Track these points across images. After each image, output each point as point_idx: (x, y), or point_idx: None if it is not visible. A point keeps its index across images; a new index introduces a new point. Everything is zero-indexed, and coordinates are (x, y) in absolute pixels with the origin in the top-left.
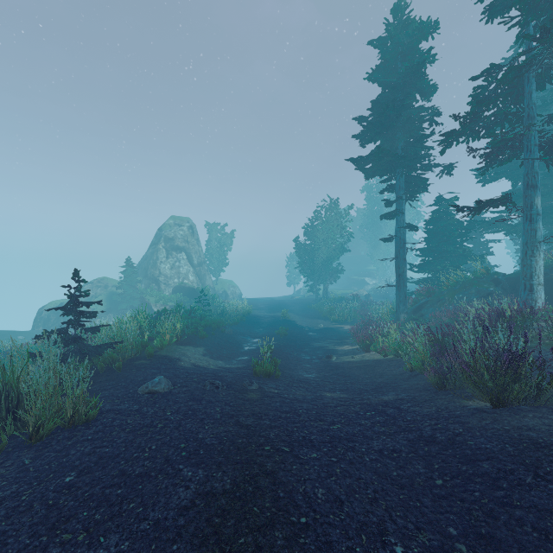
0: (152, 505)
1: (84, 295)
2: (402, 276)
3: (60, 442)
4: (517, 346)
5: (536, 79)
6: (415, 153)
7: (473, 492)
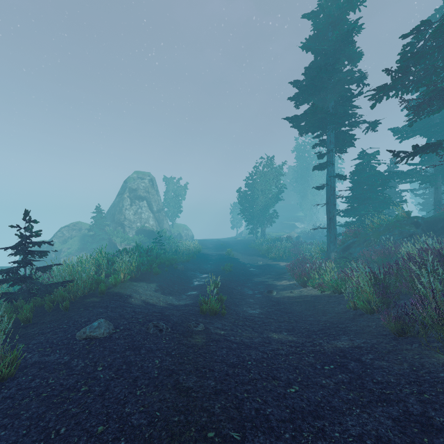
0: None
1: (35, 235)
2: (332, 220)
3: None
4: None
5: None
6: (344, 111)
7: None
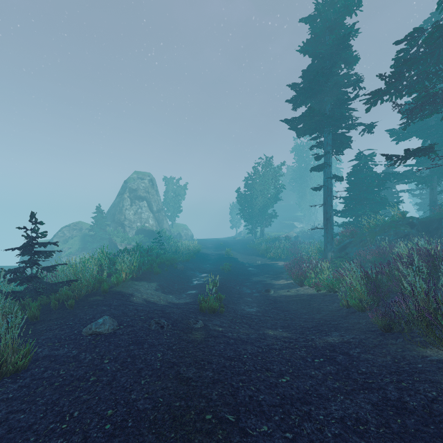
0: None
1: (40, 236)
2: (329, 220)
3: None
4: None
5: None
6: (340, 114)
7: None
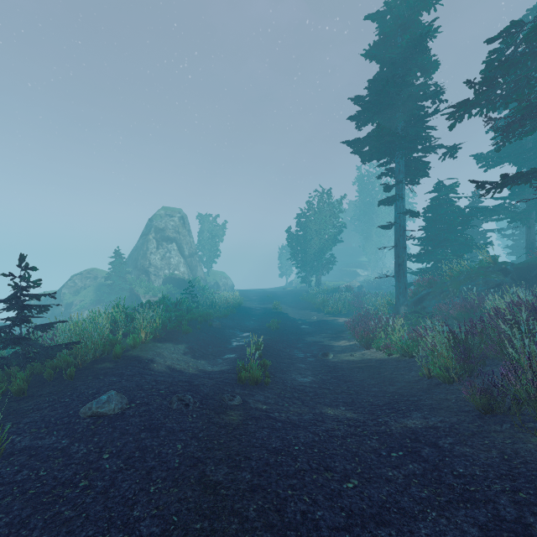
0: None
1: (33, 286)
2: (402, 266)
3: None
4: None
5: None
6: (416, 134)
7: None
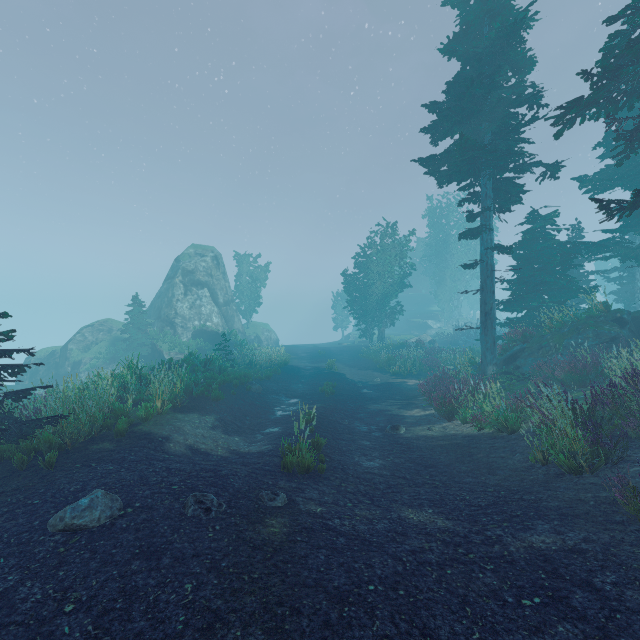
0: None
1: (2, 339)
2: (489, 315)
3: None
4: None
5: None
6: (507, 148)
7: None
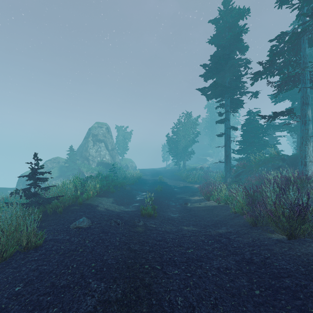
0: (68, 310)
1: (40, 168)
2: (228, 157)
3: (17, 262)
4: (302, 200)
5: (308, 40)
6: (236, 85)
7: (281, 301)
